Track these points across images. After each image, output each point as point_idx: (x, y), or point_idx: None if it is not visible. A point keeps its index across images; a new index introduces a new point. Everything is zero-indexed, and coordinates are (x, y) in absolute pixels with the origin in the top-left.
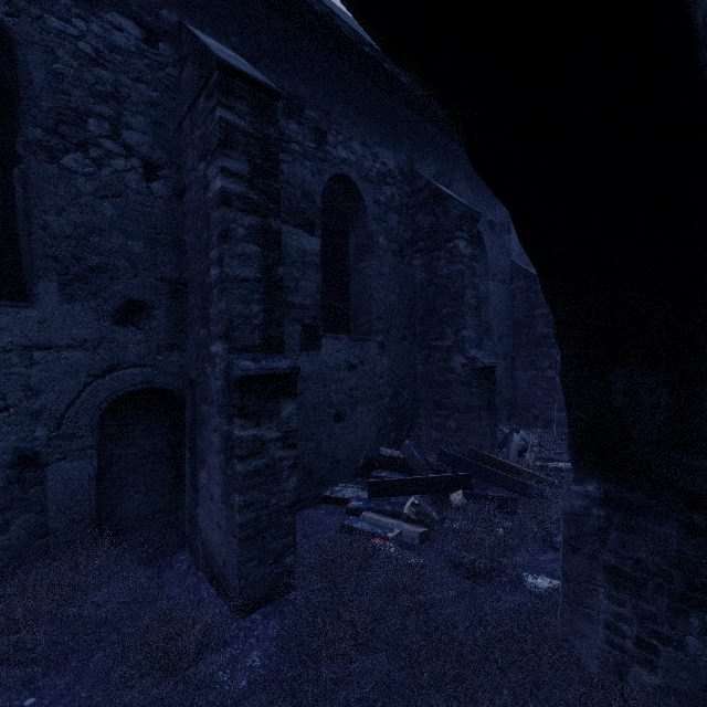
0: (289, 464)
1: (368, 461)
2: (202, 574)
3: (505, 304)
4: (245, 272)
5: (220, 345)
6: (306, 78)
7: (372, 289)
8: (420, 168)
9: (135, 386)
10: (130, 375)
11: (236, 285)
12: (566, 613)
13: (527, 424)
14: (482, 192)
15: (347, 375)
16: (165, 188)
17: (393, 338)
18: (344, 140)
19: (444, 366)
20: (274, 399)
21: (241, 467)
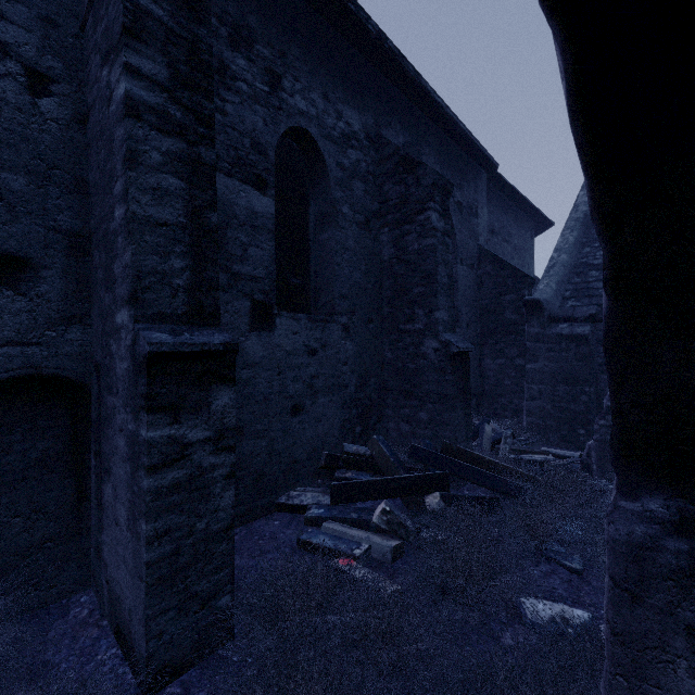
0: (225, 473)
1: (330, 460)
2: (107, 624)
3: (473, 290)
4: (162, 213)
5: (125, 312)
6: (257, 8)
7: (335, 264)
8: (387, 135)
9: (12, 371)
10: (5, 356)
11: (148, 229)
12: (620, 691)
13: (495, 414)
14: (451, 171)
15: (306, 360)
16: (60, 108)
17: (359, 320)
18: (302, 89)
19: (415, 351)
20: (201, 386)
21: (149, 482)
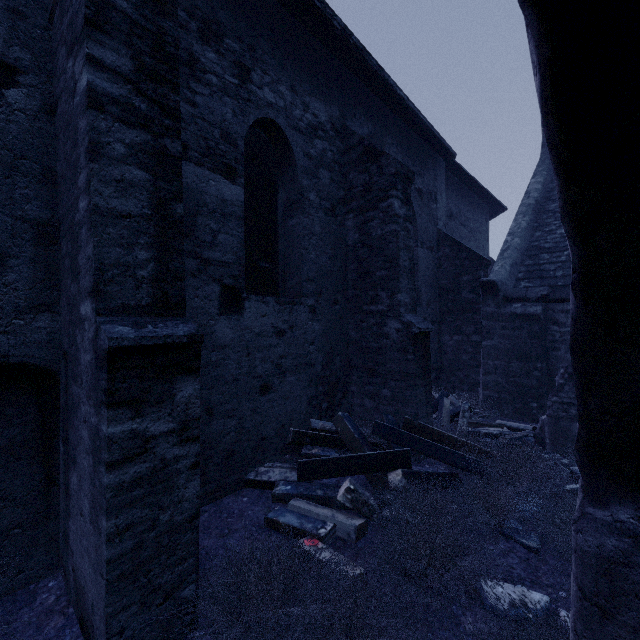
0: (189, 464)
1: (297, 436)
2: (73, 612)
3: (432, 271)
4: (126, 204)
5: (88, 304)
6: (226, 3)
7: (303, 249)
8: (352, 126)
9: None
10: None
11: (111, 221)
12: None
13: (453, 387)
14: (412, 159)
15: (274, 341)
16: (28, 99)
17: (325, 302)
18: (271, 82)
19: (378, 331)
20: (165, 378)
21: (110, 479)
